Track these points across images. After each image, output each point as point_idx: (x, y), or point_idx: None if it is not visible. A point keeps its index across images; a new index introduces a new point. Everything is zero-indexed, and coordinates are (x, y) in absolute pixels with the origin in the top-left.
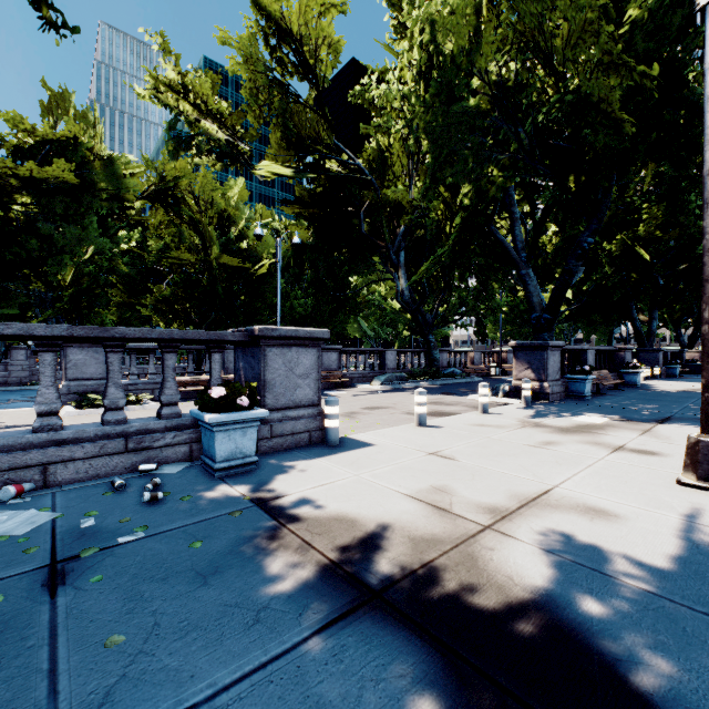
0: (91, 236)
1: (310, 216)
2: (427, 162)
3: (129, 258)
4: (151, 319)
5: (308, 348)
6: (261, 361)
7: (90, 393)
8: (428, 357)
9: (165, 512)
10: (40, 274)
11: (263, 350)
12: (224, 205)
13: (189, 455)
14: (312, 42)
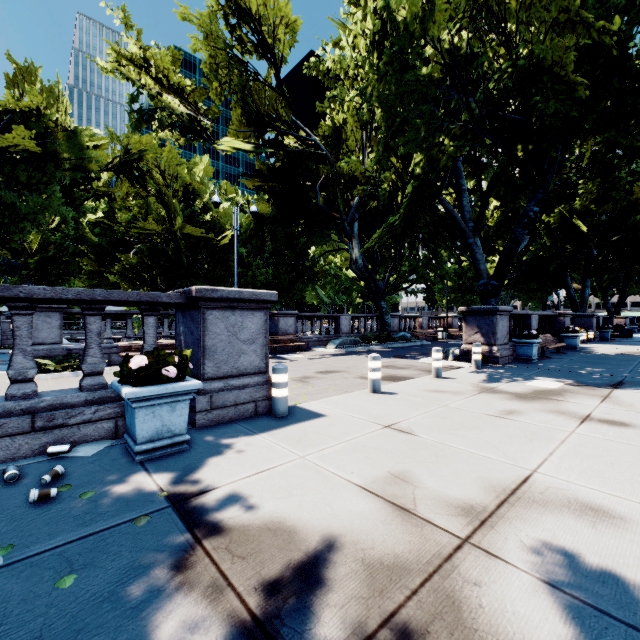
0: (54, 204)
1: (270, 189)
2: (379, 137)
3: (100, 229)
4: (120, 286)
5: (254, 311)
6: (200, 325)
7: (41, 358)
8: (380, 322)
9: (50, 519)
10: (3, 241)
11: (202, 313)
12: (189, 179)
13: (115, 432)
14: (270, 22)
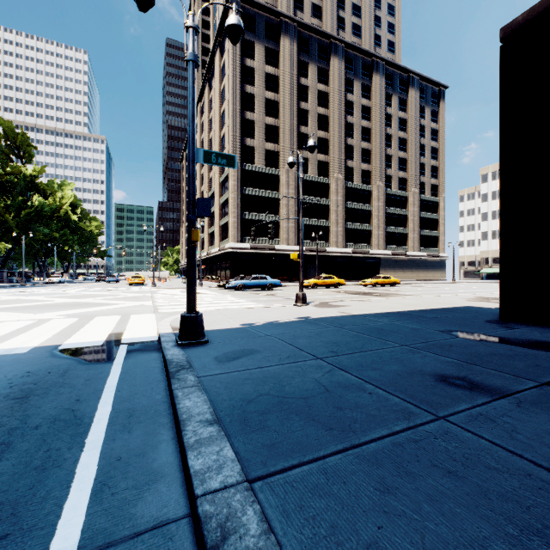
0: None
1: None
2: None
3: None
4: None
5: None
6: None
7: None
8: None
9: None
10: None
11: None
12: None
13: None
14: None
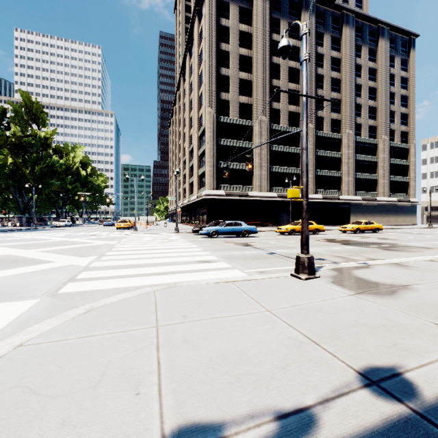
0: None
1: None
2: None
3: None
4: None
5: None
6: None
7: None
8: None
9: None
10: None
11: None
12: None
13: None
14: None
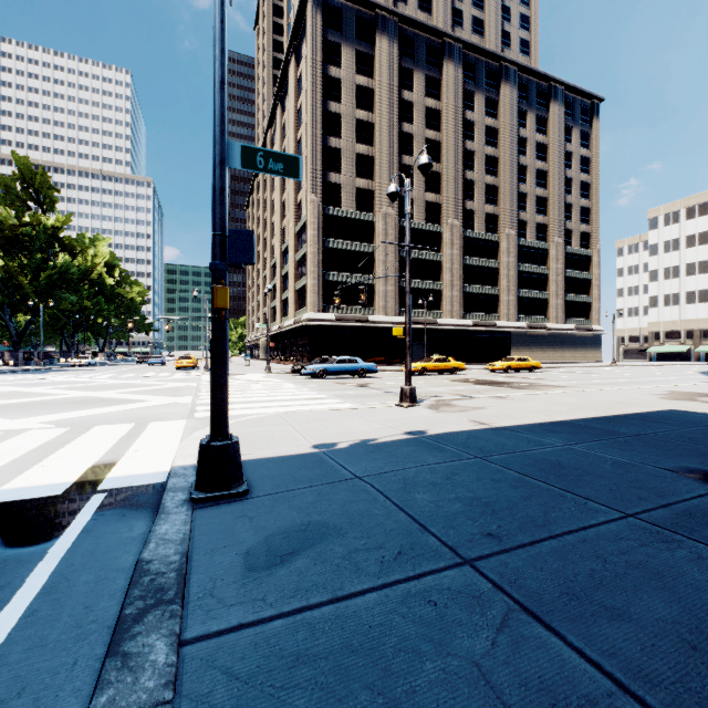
0: None
1: None
2: None
3: None
4: None
5: None
6: None
7: None
8: None
9: None
10: None
11: None
12: None
13: None
14: None
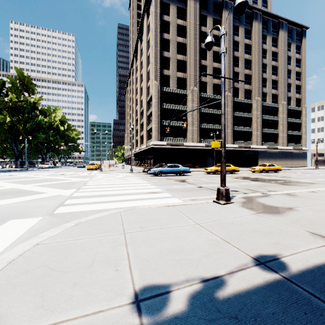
0: None
1: None
2: None
3: None
4: None
5: None
6: None
7: None
8: None
9: None
10: None
11: None
12: None
13: None
14: None
